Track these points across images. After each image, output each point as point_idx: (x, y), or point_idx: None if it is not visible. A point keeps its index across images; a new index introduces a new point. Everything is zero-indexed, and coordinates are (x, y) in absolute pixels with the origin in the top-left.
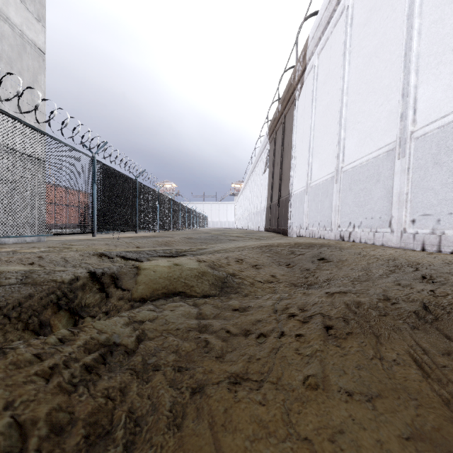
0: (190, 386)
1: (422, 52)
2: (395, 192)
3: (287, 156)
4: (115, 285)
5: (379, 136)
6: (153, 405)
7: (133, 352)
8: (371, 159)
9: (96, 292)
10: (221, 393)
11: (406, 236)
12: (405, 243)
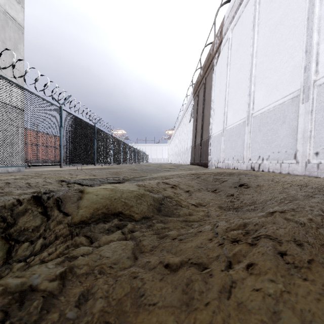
0: None
1: (323, 14)
2: (299, 131)
3: (207, 108)
4: (57, 209)
5: (284, 87)
6: None
7: (52, 296)
8: (278, 105)
9: (38, 216)
10: None
11: (310, 165)
12: (310, 172)
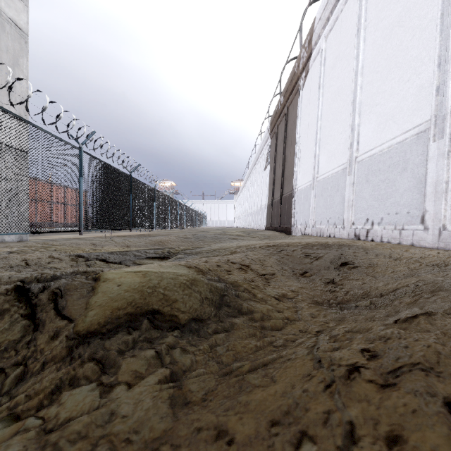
0: None
1: None
2: (429, 182)
3: (290, 150)
4: (54, 309)
5: (404, 117)
6: None
7: None
8: (395, 145)
9: (19, 323)
10: None
11: (447, 234)
12: (446, 243)
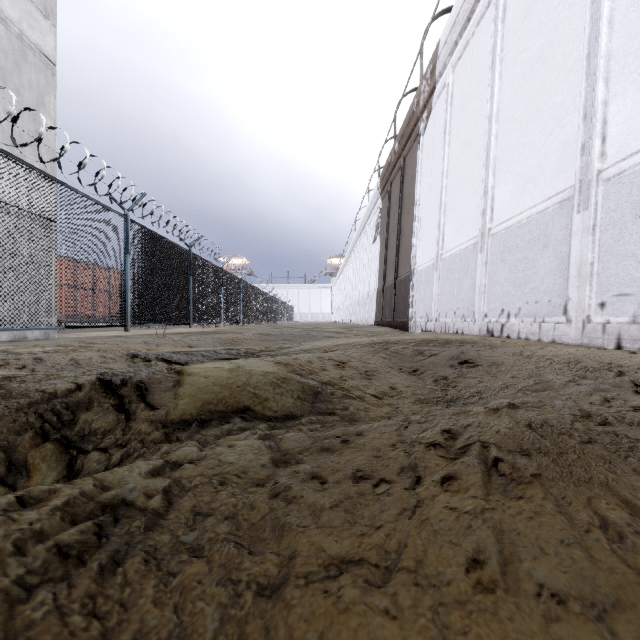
0: (254, 584)
1: (615, 50)
2: (573, 263)
3: (408, 216)
4: (141, 400)
5: (546, 180)
6: (181, 626)
7: (156, 515)
8: (536, 215)
9: (110, 411)
10: (313, 599)
11: (591, 327)
12: (590, 339)
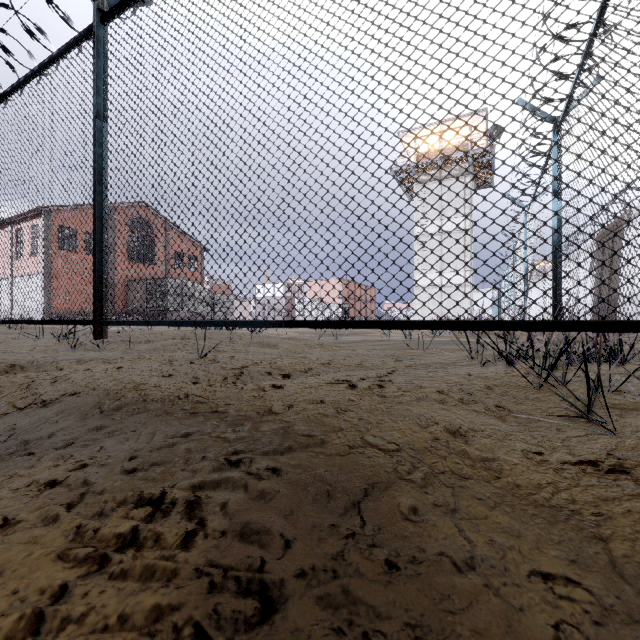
0: None
1: None
2: None
3: (616, 267)
4: None
5: None
6: None
7: None
8: None
9: None
10: None
11: None
12: None
